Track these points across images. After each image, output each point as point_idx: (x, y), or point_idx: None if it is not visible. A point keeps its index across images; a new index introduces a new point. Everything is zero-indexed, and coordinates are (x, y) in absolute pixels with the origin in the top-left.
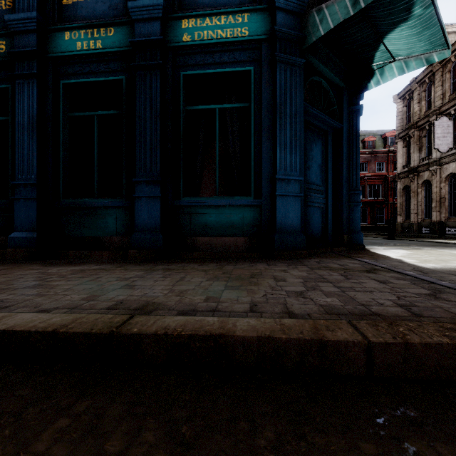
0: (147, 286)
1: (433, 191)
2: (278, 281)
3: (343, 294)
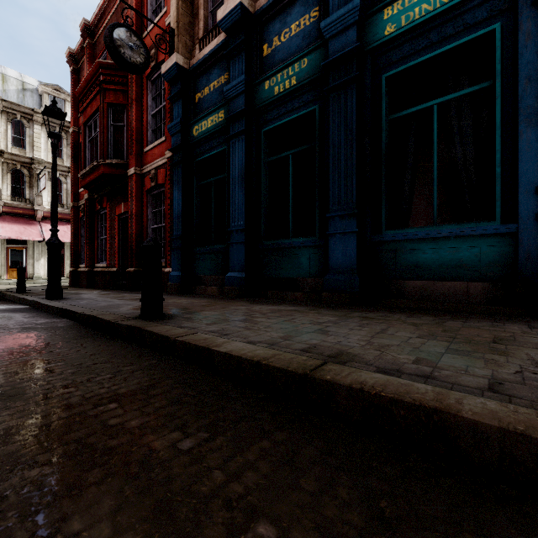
0: (341, 333)
1: None
2: None
3: None
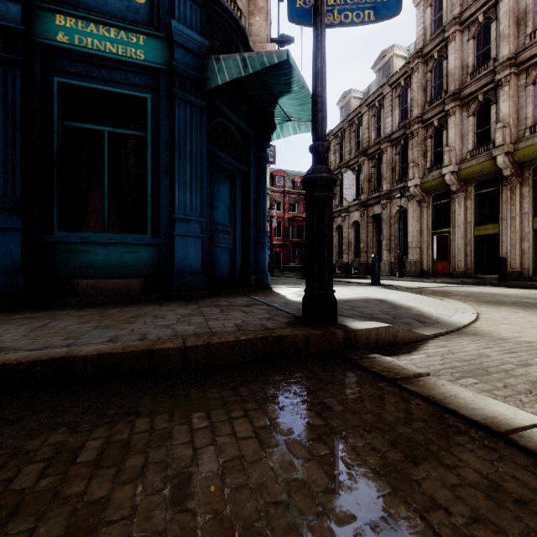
0: None
1: (344, 235)
2: (157, 319)
3: (204, 323)
